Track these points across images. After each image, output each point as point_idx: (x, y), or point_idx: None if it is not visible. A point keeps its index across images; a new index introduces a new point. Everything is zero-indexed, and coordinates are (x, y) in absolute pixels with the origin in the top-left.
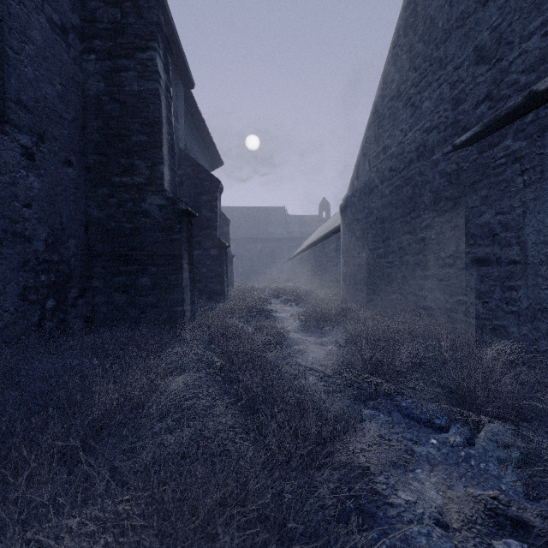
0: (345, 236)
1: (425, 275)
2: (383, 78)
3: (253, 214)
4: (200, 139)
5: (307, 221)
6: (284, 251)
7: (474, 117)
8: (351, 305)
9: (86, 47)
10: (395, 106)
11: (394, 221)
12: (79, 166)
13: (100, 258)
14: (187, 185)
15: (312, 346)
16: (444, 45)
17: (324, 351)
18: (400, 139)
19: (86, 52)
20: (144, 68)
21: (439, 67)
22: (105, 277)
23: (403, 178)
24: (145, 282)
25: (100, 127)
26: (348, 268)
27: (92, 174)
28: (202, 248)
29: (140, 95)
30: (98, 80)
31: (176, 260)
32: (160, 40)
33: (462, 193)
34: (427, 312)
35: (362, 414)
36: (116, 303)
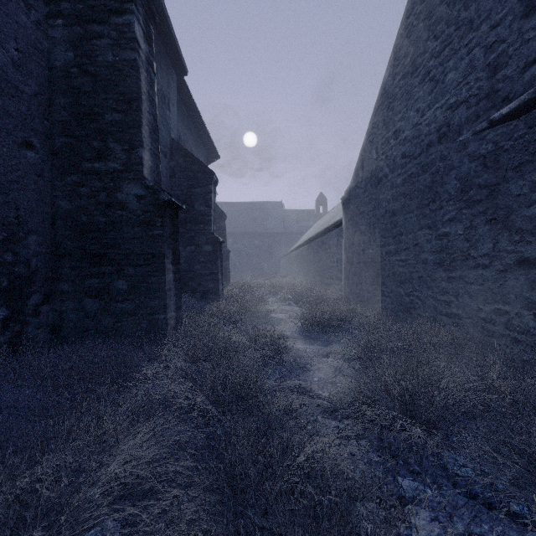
0: (348, 231)
1: (450, 276)
2: (393, 54)
3: (250, 209)
4: (195, 131)
5: (304, 216)
6: (281, 246)
7: (521, 83)
8: (356, 306)
9: (51, 10)
10: (409, 84)
11: (407, 214)
12: (43, 149)
13: (69, 257)
14: (180, 177)
15: (316, 360)
16: (476, 2)
17: (331, 367)
18: (415, 120)
19: (52, 16)
20: (119, 35)
21: (469, 29)
22: (75, 280)
23: (420, 165)
24: (122, 285)
25: (69, 104)
26: (352, 265)
27: (59, 159)
28: (195, 244)
29: (115, 66)
30: (65, 50)
31: (158, 260)
32: (139, 4)
33: (503, 179)
34: (452, 320)
35: (398, 485)
36: (87, 310)
